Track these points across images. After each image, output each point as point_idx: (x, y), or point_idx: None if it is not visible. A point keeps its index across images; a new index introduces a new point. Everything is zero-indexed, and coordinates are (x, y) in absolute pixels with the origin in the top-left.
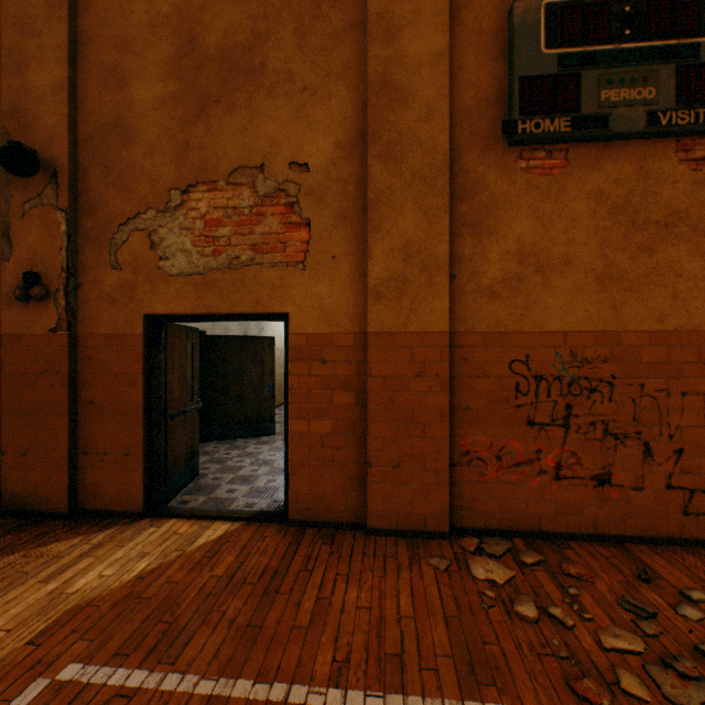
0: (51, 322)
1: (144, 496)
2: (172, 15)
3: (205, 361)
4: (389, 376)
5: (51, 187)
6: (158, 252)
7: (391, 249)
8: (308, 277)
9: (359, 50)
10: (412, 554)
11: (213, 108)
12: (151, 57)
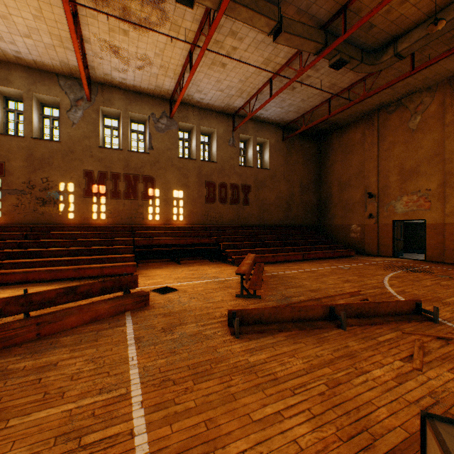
0: (373, 222)
1: (392, 253)
2: (398, 164)
3: (403, 230)
4: (450, 232)
5: (373, 198)
6: (394, 208)
7: (450, 206)
8: (430, 212)
9: (443, 165)
10: (452, 265)
11: (407, 180)
12: (393, 172)
